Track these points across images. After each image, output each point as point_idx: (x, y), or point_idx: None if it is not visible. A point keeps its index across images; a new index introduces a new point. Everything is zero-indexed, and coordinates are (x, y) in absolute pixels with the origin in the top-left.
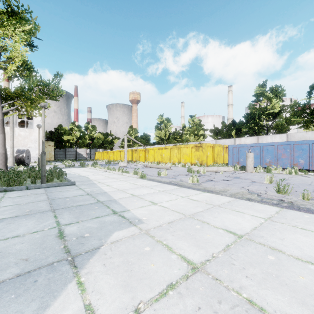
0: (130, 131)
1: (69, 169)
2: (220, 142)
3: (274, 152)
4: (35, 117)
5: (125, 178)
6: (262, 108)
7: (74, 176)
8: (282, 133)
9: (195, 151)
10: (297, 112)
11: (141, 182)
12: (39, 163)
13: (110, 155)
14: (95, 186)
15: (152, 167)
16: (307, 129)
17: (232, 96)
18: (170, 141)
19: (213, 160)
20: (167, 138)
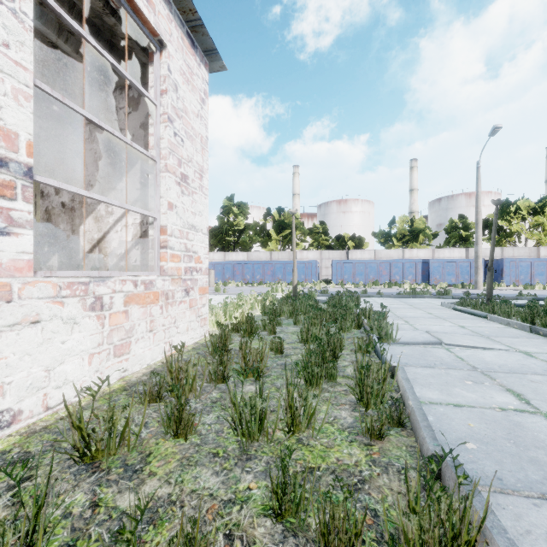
0: None
1: None
2: None
3: (232, 269)
4: None
5: None
6: (230, 223)
7: None
8: (247, 250)
9: None
10: (257, 231)
11: None
12: None
13: None
14: None
15: None
16: (264, 248)
17: None
18: None
19: None
20: None
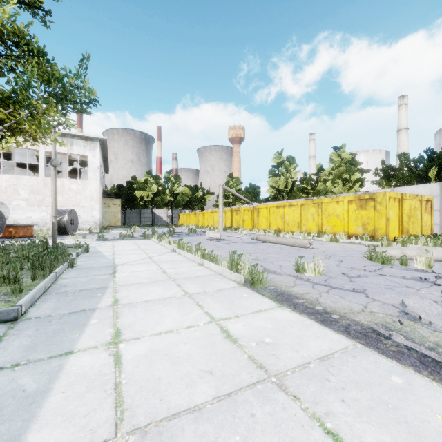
0: (229, 181)
1: (121, 242)
2: (402, 191)
3: None
4: (90, 163)
5: (203, 283)
6: None
7: (94, 265)
8: None
9: (357, 209)
10: None
11: (250, 318)
12: (54, 233)
13: (198, 219)
14: (66, 339)
15: (269, 240)
16: None
17: (406, 113)
18: (294, 195)
19: (401, 228)
20: (289, 190)
